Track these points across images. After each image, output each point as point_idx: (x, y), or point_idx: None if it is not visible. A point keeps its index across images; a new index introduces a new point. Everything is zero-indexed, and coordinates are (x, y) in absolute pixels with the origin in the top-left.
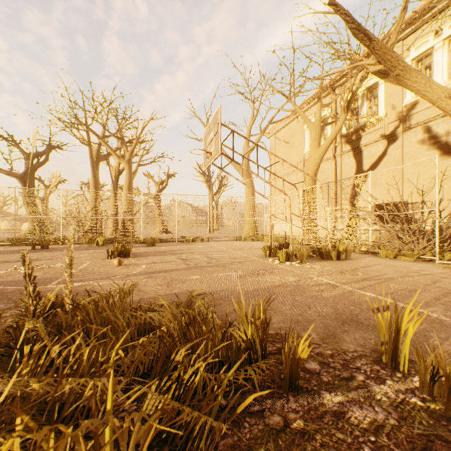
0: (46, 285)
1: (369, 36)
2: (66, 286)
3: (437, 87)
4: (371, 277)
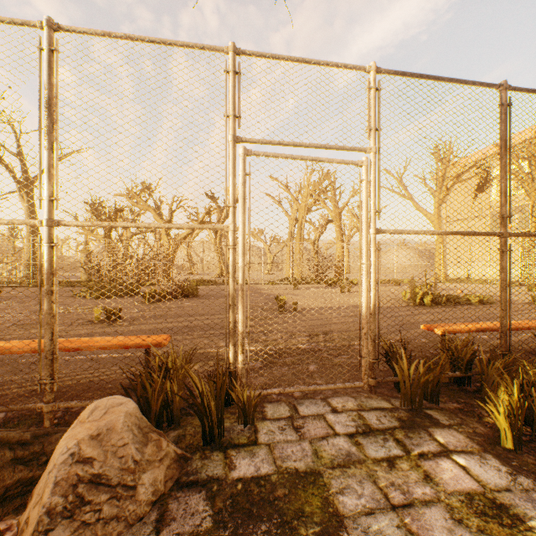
0: None
1: None
2: None
3: None
4: None
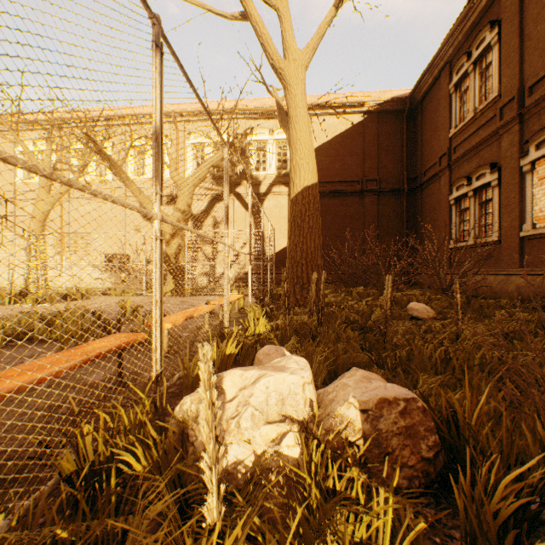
0: None
1: (109, 157)
2: None
3: (144, 196)
4: (111, 304)
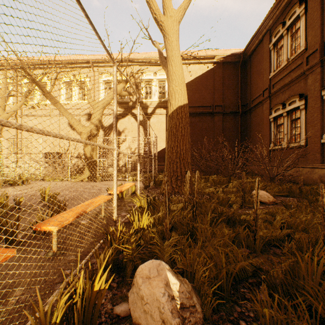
0: None
1: (40, 85)
2: None
3: (68, 113)
4: (41, 189)
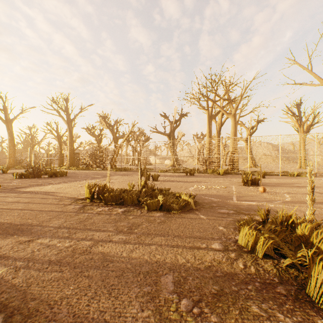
0: (232, 200)
1: None
2: (247, 203)
3: None
4: None
